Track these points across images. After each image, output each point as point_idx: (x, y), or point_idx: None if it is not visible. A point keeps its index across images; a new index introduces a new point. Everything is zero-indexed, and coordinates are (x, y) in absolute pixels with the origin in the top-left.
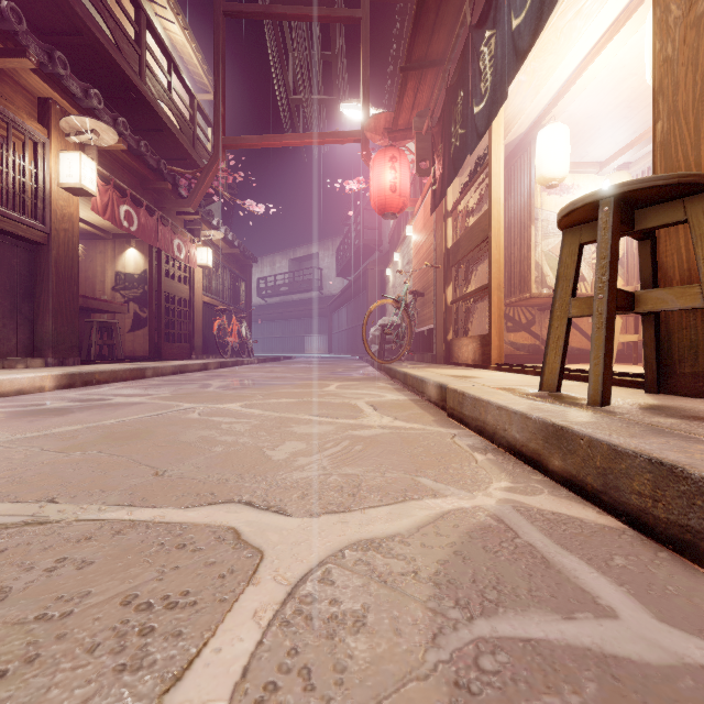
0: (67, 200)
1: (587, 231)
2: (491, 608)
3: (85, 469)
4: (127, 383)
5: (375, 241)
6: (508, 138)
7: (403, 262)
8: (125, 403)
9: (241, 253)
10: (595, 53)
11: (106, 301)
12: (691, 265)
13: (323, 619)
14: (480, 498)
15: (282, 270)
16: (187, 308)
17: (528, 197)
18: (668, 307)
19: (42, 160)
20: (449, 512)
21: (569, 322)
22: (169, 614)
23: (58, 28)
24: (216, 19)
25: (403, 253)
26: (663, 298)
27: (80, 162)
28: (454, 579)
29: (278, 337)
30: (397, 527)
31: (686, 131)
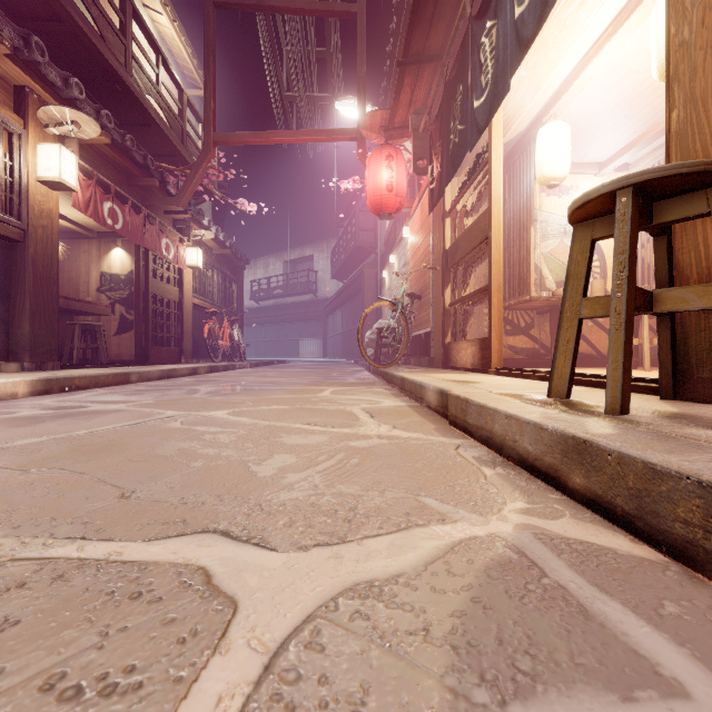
0: (46, 195)
1: (600, 226)
2: (526, 686)
3: (39, 490)
4: (109, 388)
5: (371, 243)
6: (507, 136)
7: (399, 264)
8: (103, 410)
9: (233, 254)
10: (598, 48)
11: (89, 303)
12: (710, 263)
13: (309, 709)
14: (494, 524)
15: (275, 272)
16: (176, 310)
17: (528, 197)
18: (689, 307)
19: (18, 151)
20: (460, 542)
21: (580, 324)
22: (103, 705)
23: (37, 13)
24: (206, 10)
25: (399, 255)
26: (684, 297)
27: (60, 155)
28: (476, 639)
29: (272, 340)
30: (401, 564)
31: (705, 119)
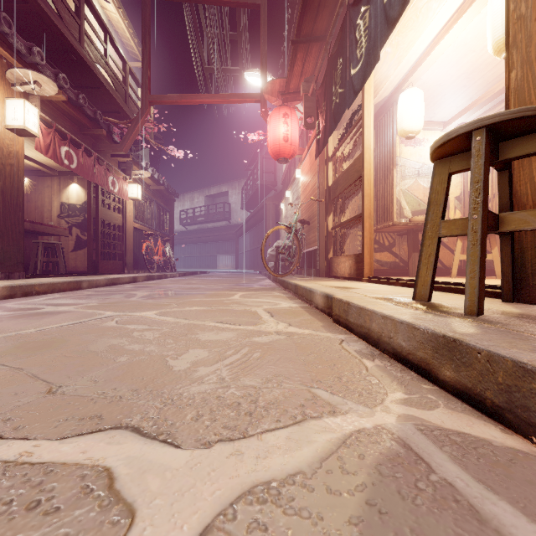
0: (13, 140)
1: (456, 162)
2: None
3: None
4: (63, 293)
5: (271, 182)
6: (376, 100)
7: (293, 198)
8: (54, 312)
9: (165, 189)
10: (445, 31)
11: (51, 226)
12: None
13: None
14: (379, 415)
15: (199, 204)
16: (120, 232)
17: (391, 146)
18: (530, 227)
19: None
20: (351, 435)
21: (439, 241)
22: None
23: None
24: None
25: (293, 191)
26: (525, 219)
27: (24, 107)
28: None
29: (196, 256)
30: (298, 460)
31: None
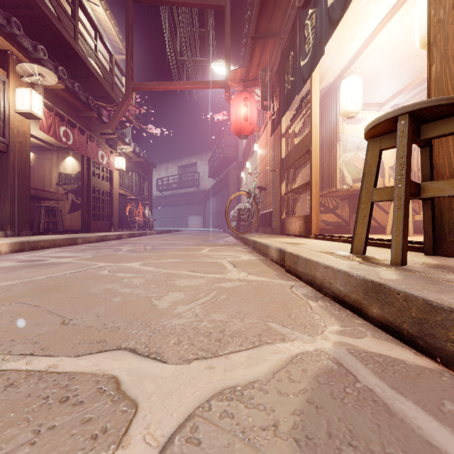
0: (21, 122)
1: (386, 140)
2: None
3: (6, 318)
4: (63, 248)
5: (234, 154)
6: (322, 85)
7: (252, 168)
8: (57, 262)
9: (145, 161)
10: (380, 28)
11: (51, 192)
12: None
13: None
14: (319, 342)
15: (173, 173)
16: (108, 197)
17: (334, 125)
18: (445, 194)
19: (3, 93)
20: (297, 355)
21: (372, 205)
22: None
23: (16, 3)
24: (127, 3)
25: (252, 162)
26: (442, 187)
27: (31, 95)
28: (312, 433)
29: (170, 217)
30: (256, 373)
31: None
